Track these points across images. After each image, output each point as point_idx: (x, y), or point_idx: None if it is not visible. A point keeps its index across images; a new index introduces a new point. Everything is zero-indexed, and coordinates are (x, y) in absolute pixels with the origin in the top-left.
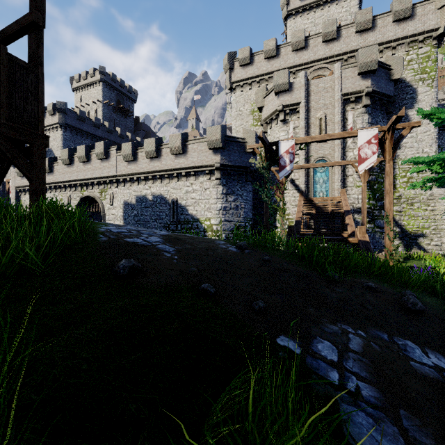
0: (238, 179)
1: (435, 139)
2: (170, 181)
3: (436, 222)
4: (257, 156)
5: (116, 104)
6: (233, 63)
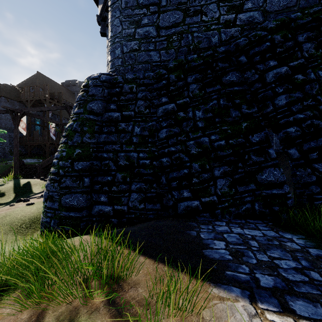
0: None
1: None
2: None
3: None
4: None
5: None
6: None
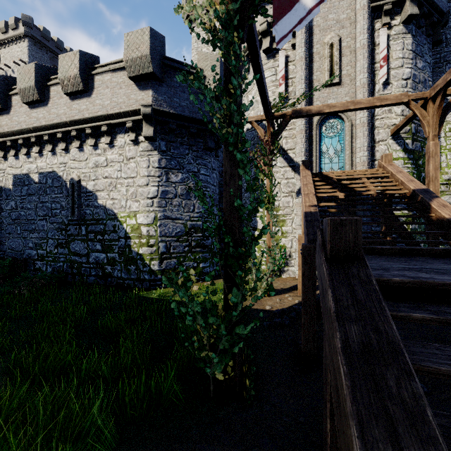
0: (190, 143)
1: None
2: (67, 146)
3: None
4: None
5: None
6: None
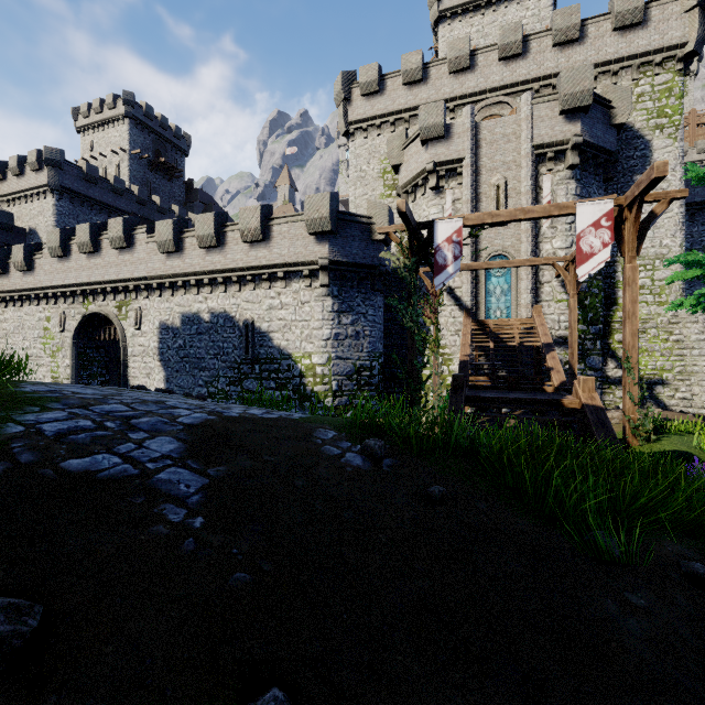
0: (360, 287)
1: (680, 224)
2: (240, 288)
3: (683, 360)
4: (391, 248)
5: (153, 157)
6: (350, 90)
